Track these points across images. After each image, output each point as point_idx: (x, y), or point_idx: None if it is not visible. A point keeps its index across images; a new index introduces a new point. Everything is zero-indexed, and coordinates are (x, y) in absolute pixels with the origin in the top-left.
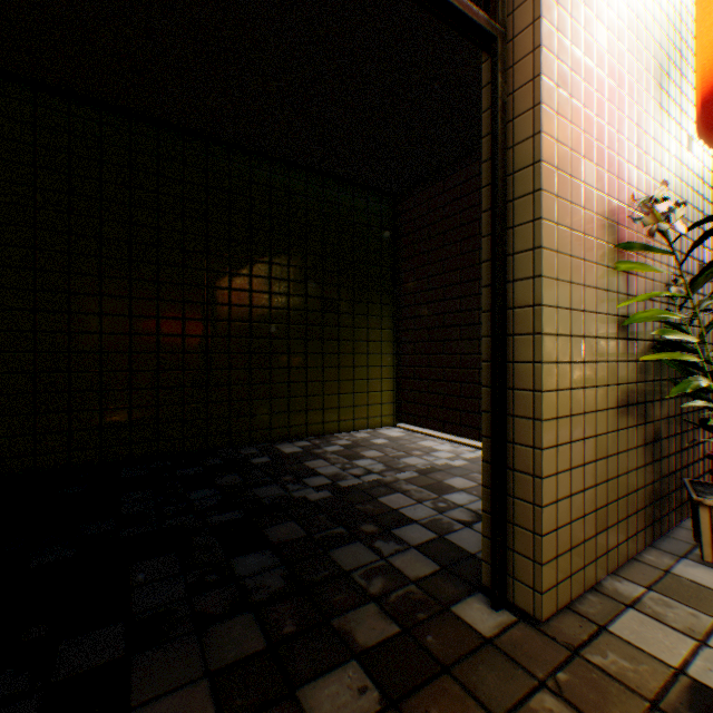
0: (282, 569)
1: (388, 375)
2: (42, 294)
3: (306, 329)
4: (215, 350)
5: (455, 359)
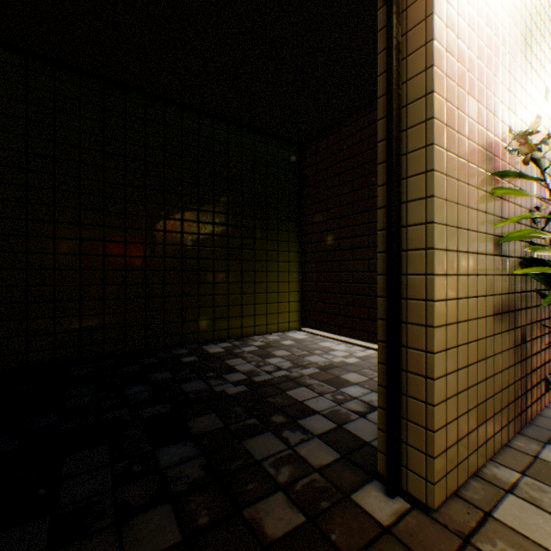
0: (201, 459)
1: (294, 289)
2: (3, 220)
3: (228, 251)
4: (152, 268)
5: (348, 276)
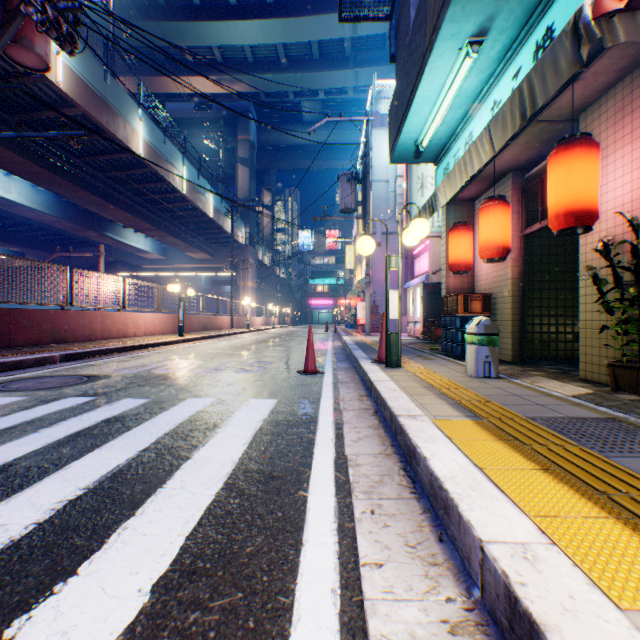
0: None
1: None
2: None
3: None
4: None
5: None
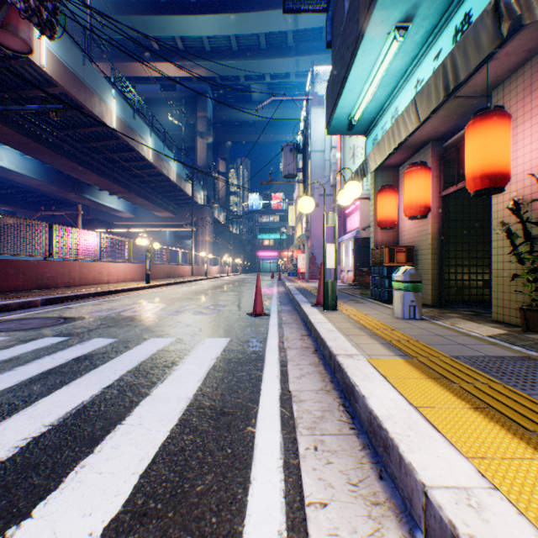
0: None
1: None
2: None
3: None
4: None
5: None
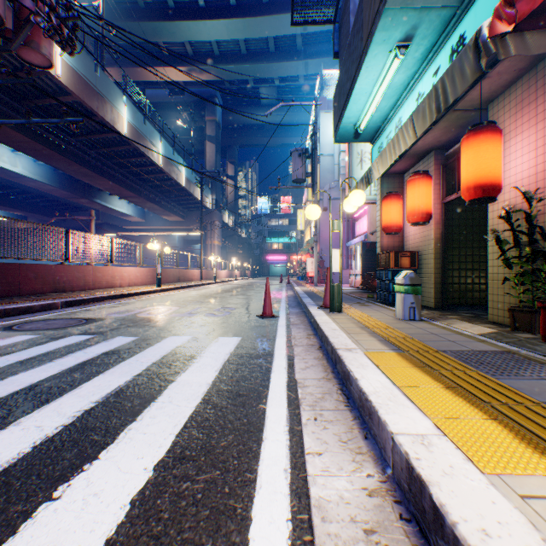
0: None
1: None
2: None
3: None
4: None
5: None
